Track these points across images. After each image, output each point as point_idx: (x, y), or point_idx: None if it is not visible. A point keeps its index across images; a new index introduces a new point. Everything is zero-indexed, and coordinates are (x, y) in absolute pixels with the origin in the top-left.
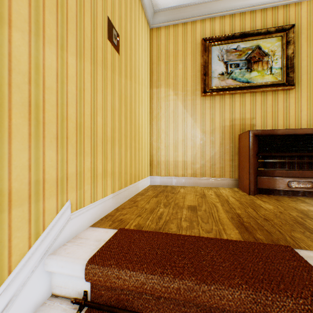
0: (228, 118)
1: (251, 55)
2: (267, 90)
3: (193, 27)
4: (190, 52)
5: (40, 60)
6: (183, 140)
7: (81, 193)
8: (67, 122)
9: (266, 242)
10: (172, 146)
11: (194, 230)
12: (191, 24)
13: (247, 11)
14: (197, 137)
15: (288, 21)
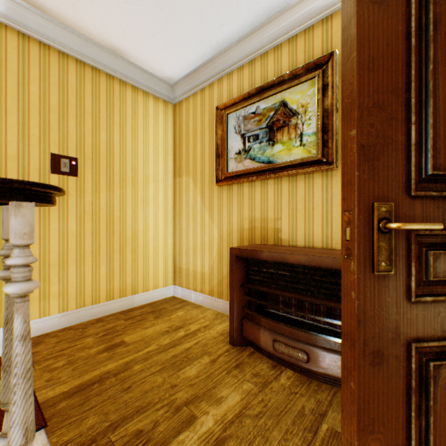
0: (247, 217)
1: (273, 118)
2: (292, 173)
3: (211, 92)
4: (208, 127)
5: None
6: (201, 245)
7: (2, 316)
8: None
9: (48, 412)
10: (192, 252)
11: (48, 373)
12: (209, 88)
13: (270, 50)
14: (215, 242)
15: (330, 45)
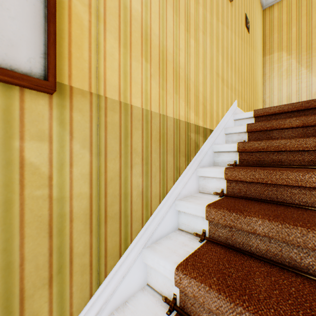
0: None
1: None
2: None
3: None
4: (304, 14)
5: (231, 40)
6: (296, 91)
7: (238, 101)
8: (235, 65)
9: None
10: (285, 99)
11: None
12: None
13: None
14: (313, 85)
15: None
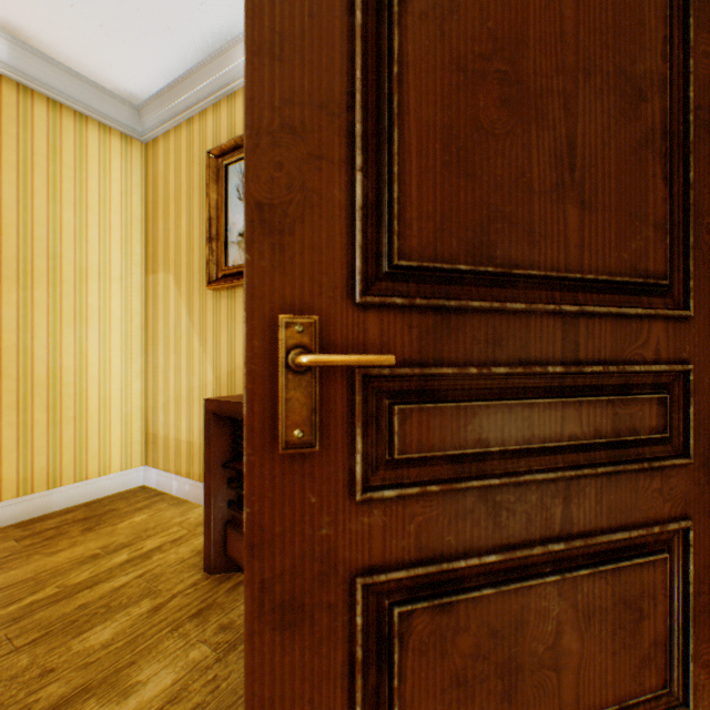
0: None
1: None
2: None
3: (203, 125)
4: (198, 186)
5: None
6: (188, 393)
7: None
8: None
9: None
10: (174, 406)
11: None
12: (200, 118)
13: None
14: (209, 389)
15: None
